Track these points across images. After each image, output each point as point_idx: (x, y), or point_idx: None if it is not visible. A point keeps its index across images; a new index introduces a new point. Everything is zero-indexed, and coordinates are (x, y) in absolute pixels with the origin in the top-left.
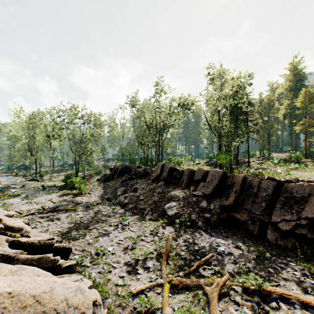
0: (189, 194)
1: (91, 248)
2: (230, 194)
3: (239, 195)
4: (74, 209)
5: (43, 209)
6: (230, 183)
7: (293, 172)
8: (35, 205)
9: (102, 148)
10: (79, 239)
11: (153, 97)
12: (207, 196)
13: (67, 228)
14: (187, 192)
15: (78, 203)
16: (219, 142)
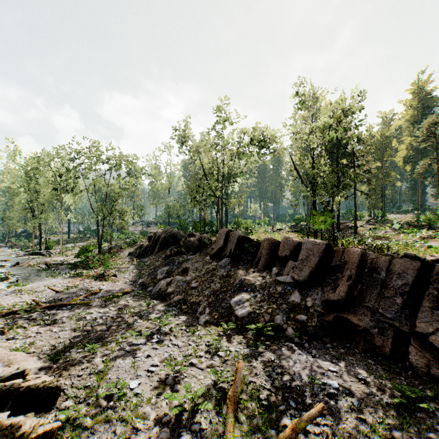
0: (271, 279)
1: (100, 381)
2: (340, 281)
3: (354, 282)
4: (86, 304)
5: (36, 303)
6: (338, 263)
7: (429, 243)
8: (26, 295)
9: (139, 207)
10: (82, 362)
11: (213, 129)
12: (301, 285)
13: (67, 339)
14: (267, 276)
15: (94, 292)
16: (313, 196)
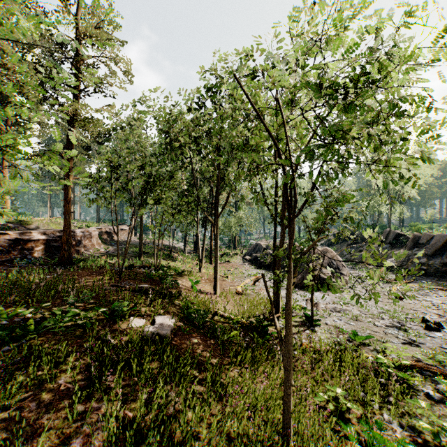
0: (411, 253)
1: None
2: None
3: None
4: None
5: None
6: None
7: None
8: None
9: None
10: None
11: None
12: (428, 256)
13: None
14: (409, 252)
15: None
16: None
